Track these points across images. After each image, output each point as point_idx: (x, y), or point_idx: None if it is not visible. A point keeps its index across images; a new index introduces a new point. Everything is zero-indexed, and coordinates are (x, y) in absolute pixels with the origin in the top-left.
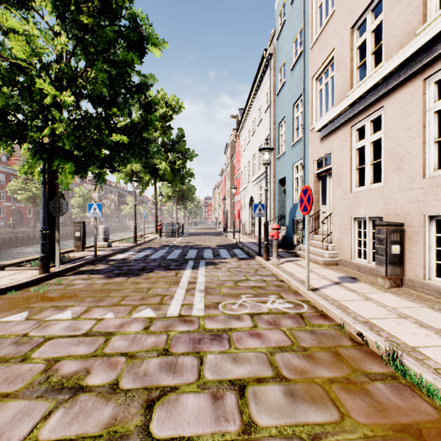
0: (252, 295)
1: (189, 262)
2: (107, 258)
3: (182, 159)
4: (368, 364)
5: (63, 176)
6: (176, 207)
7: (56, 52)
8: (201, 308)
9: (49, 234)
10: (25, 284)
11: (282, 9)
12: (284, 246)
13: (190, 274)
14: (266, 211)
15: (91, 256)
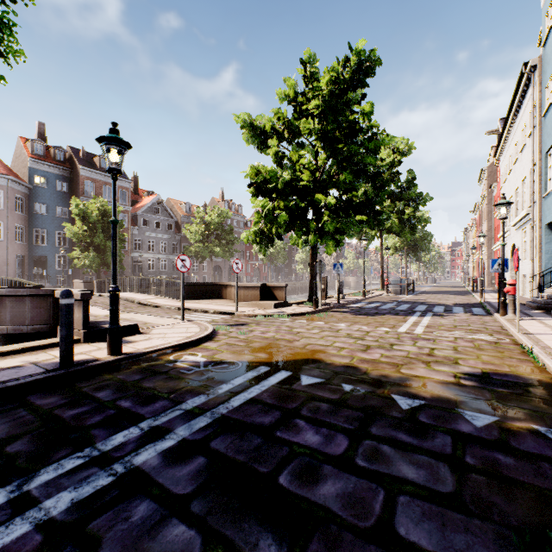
0: (464, 332)
1: (417, 312)
2: (345, 306)
3: (412, 207)
4: (518, 356)
5: (328, 249)
6: (405, 259)
7: (318, 164)
8: (420, 331)
9: (312, 285)
10: (310, 313)
11: (548, 9)
12: (547, 307)
13: (416, 319)
14: (502, 267)
15: (335, 303)
